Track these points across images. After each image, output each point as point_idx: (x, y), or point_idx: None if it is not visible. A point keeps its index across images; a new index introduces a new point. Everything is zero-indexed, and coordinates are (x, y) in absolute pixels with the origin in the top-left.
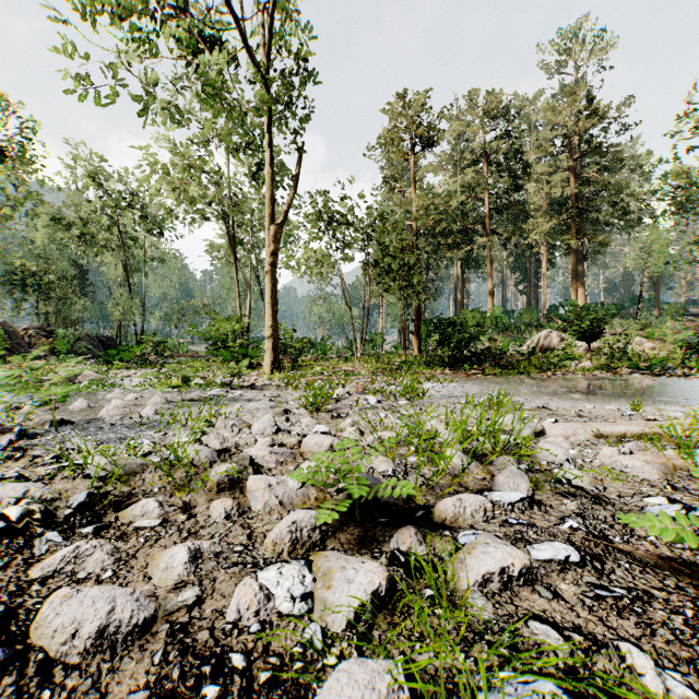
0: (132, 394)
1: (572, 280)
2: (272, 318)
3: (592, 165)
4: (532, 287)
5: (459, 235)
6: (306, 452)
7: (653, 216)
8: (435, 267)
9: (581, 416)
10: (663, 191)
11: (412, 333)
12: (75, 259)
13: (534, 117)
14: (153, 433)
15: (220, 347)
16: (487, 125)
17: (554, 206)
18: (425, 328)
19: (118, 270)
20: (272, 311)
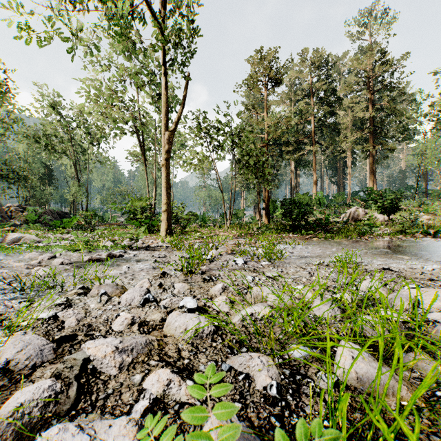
0: (46, 255)
1: (370, 174)
2: (166, 197)
3: (384, 96)
4: (341, 180)
5: (294, 145)
6: (167, 338)
7: (424, 131)
8: (278, 166)
9: (432, 280)
10: (431, 114)
11: (263, 209)
12: (45, 162)
13: (342, 69)
14: (18, 303)
15: (132, 218)
16: (313, 71)
17: (356, 126)
18: (272, 206)
19: (72, 169)
20: (166, 193)
